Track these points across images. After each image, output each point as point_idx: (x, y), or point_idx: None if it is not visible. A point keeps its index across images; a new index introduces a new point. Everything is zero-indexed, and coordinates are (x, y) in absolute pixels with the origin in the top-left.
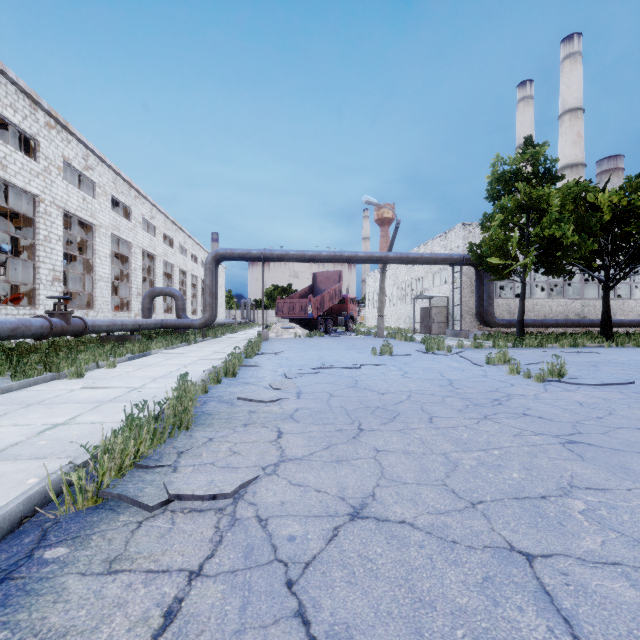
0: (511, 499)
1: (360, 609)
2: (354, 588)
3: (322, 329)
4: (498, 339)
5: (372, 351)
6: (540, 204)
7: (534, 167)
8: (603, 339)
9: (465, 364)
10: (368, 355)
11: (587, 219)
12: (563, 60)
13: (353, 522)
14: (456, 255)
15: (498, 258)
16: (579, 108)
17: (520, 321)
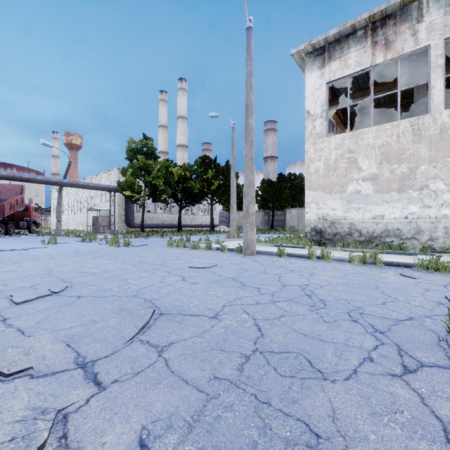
0: (60, 265)
1: (3, 276)
2: (2, 276)
3: (2, 231)
4: (132, 234)
5: (42, 242)
6: (149, 168)
7: (147, 149)
8: (177, 233)
9: (96, 244)
10: (39, 244)
11: (169, 179)
12: (179, 89)
13: (5, 272)
14: (111, 186)
15: (130, 192)
16: (185, 117)
17: (142, 225)
